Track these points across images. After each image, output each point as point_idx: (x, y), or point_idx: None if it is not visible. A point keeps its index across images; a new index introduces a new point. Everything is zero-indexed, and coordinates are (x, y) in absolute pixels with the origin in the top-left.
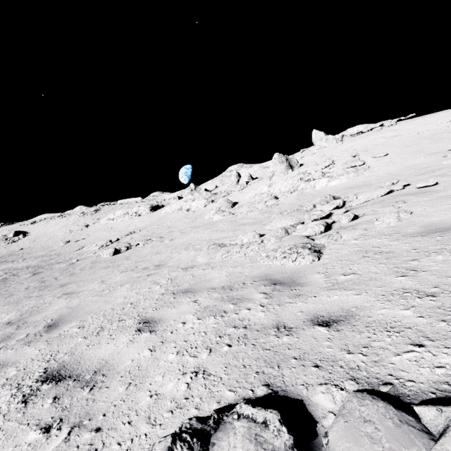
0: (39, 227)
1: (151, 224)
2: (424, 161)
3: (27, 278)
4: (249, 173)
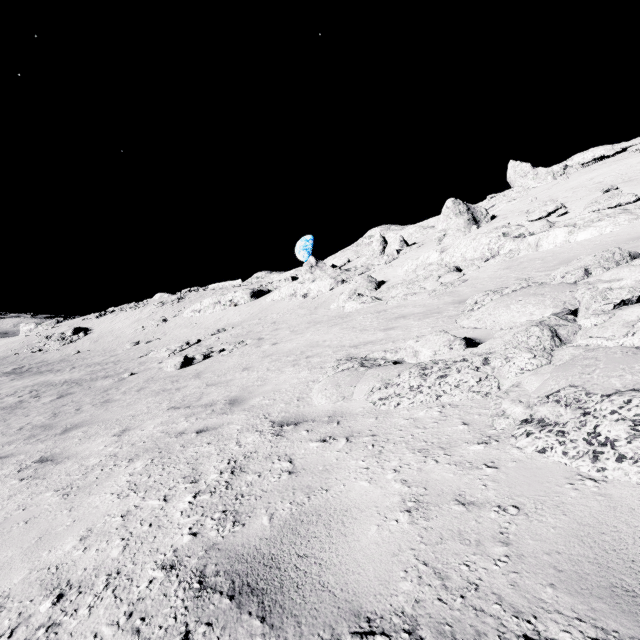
0: (105, 322)
1: (249, 318)
2: None
3: (44, 404)
4: (401, 236)
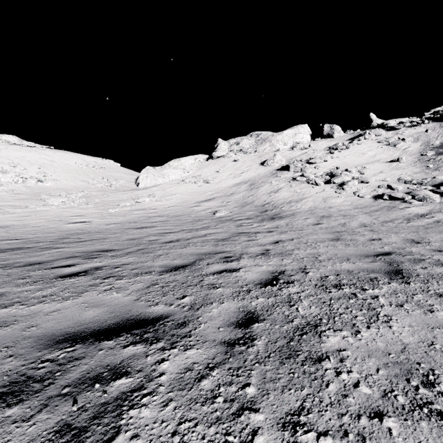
0: None
1: None
2: (83, 184)
3: None
4: None
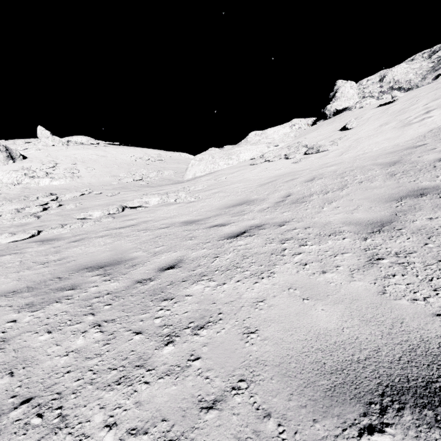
0: None
1: None
2: (108, 180)
3: None
4: None
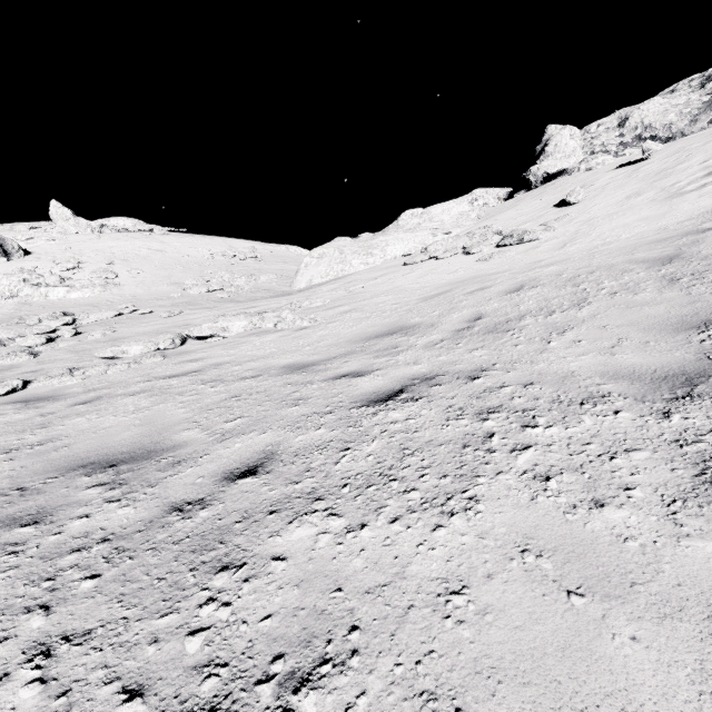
0: None
1: None
2: (165, 290)
3: None
4: None
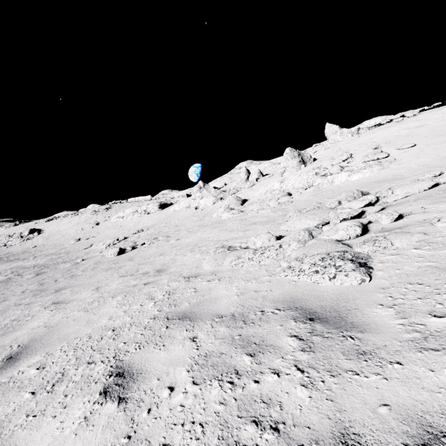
0: (53, 225)
1: (159, 222)
2: None
3: (29, 279)
4: (258, 170)
